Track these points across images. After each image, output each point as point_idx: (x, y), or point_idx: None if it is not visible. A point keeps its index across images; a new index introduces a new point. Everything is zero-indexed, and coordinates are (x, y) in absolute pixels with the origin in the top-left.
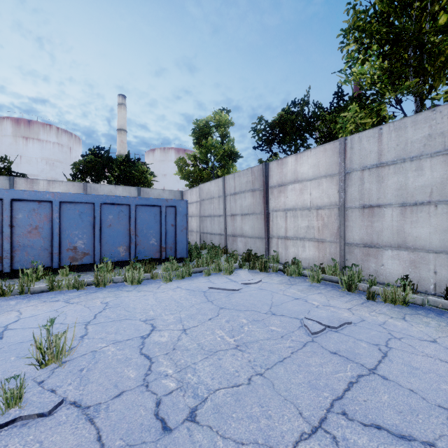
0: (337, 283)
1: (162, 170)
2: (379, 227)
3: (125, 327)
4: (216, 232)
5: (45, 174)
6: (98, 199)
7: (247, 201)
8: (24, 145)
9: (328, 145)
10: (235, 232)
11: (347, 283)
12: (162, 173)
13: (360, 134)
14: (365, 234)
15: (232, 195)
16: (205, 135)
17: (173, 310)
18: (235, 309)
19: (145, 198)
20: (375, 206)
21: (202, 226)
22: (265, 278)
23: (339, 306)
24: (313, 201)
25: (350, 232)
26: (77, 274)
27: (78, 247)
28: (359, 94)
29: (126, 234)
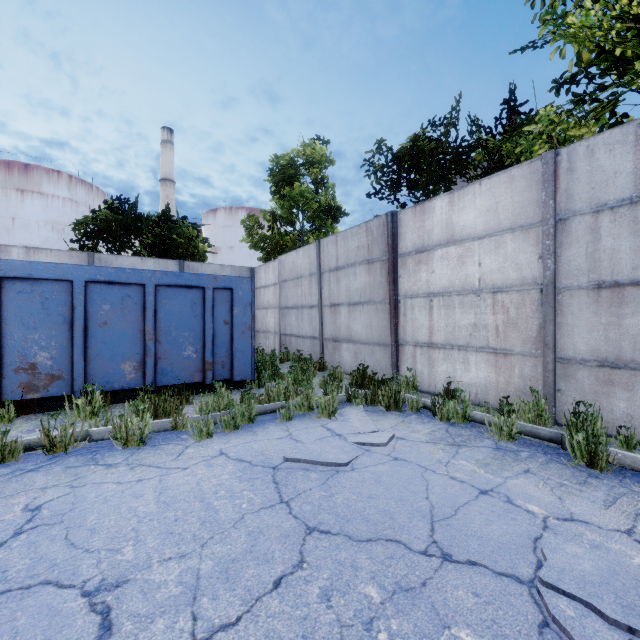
0: (550, 442)
1: (227, 240)
2: (636, 327)
3: (17, 634)
4: (306, 333)
5: (50, 245)
6: (80, 273)
7: (359, 281)
8: (18, 201)
9: (518, 169)
10: (338, 333)
11: (584, 447)
12: (228, 245)
13: (591, 141)
14: (602, 341)
15: (332, 271)
16: (289, 179)
17: (188, 540)
18: (345, 533)
19: (175, 273)
20: (627, 283)
21: (283, 324)
22: (400, 428)
23: (601, 524)
24: (486, 278)
25: (567, 335)
26: (35, 417)
27: (40, 364)
28: (574, 74)
29: (137, 338)
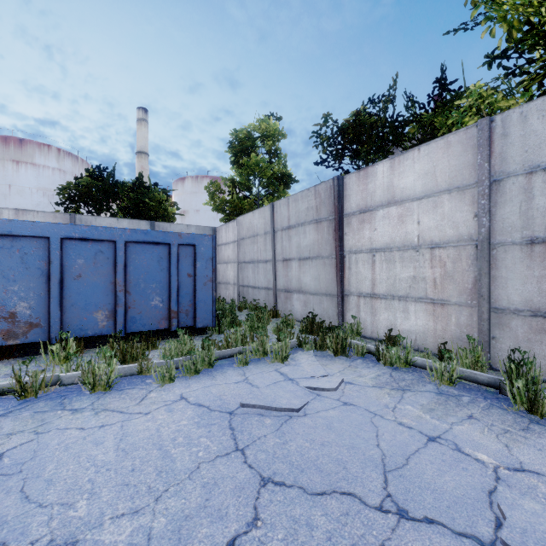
0: (488, 387)
1: (193, 204)
2: None
3: None
4: (261, 284)
5: (41, 209)
6: (56, 230)
7: (308, 239)
8: (14, 171)
9: (454, 135)
10: (289, 285)
11: (523, 394)
12: (194, 209)
13: (525, 107)
14: (535, 293)
15: (284, 230)
16: (246, 150)
17: (143, 493)
18: (299, 485)
19: (143, 231)
20: None
21: (241, 276)
22: (347, 373)
23: None
24: (425, 235)
25: (501, 287)
26: (14, 362)
27: (19, 313)
28: (505, 49)
29: (108, 290)
